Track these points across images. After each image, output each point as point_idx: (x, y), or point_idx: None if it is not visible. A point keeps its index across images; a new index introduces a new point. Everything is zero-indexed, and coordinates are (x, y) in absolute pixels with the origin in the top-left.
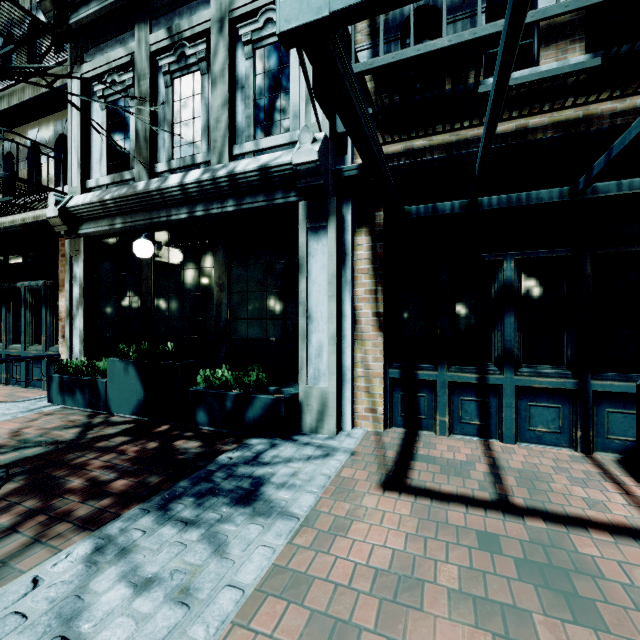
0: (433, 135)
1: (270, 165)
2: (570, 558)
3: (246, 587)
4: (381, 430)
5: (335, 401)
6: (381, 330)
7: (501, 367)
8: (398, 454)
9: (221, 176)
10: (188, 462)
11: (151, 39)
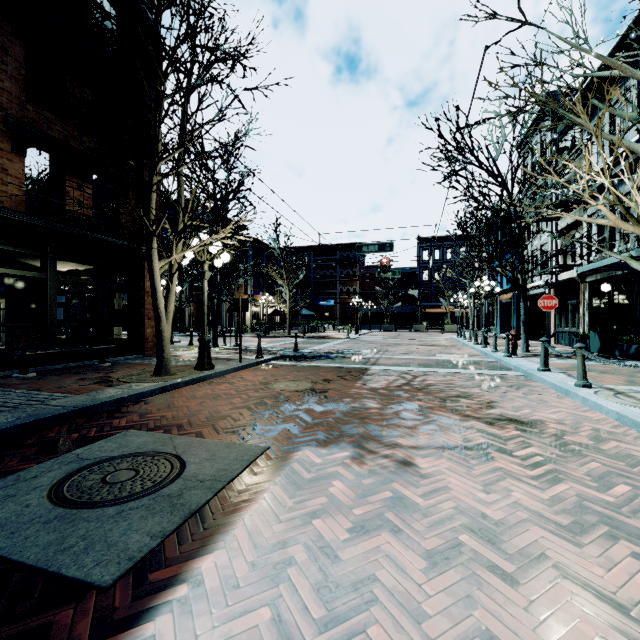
0: None
1: None
2: None
3: None
4: None
5: None
6: None
7: None
8: None
9: None
10: None
11: (610, 198)
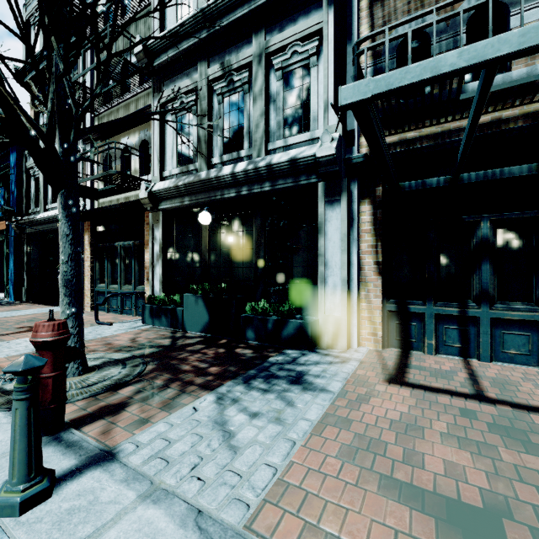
0: (422, 128)
1: (298, 157)
2: (529, 427)
3: (313, 421)
4: (380, 349)
5: (346, 326)
6: (380, 275)
7: (479, 303)
8: (396, 364)
9: (261, 166)
10: (249, 361)
11: (209, 72)
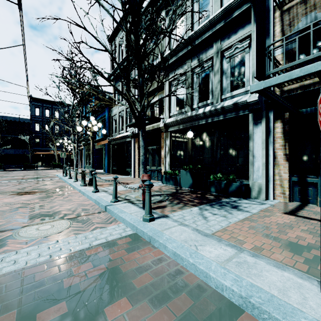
0: (315, 78)
1: (237, 102)
2: None
3: (239, 218)
4: (287, 201)
5: (265, 187)
6: (287, 161)
7: None
8: (294, 208)
9: (218, 108)
10: (212, 200)
11: (192, 64)
